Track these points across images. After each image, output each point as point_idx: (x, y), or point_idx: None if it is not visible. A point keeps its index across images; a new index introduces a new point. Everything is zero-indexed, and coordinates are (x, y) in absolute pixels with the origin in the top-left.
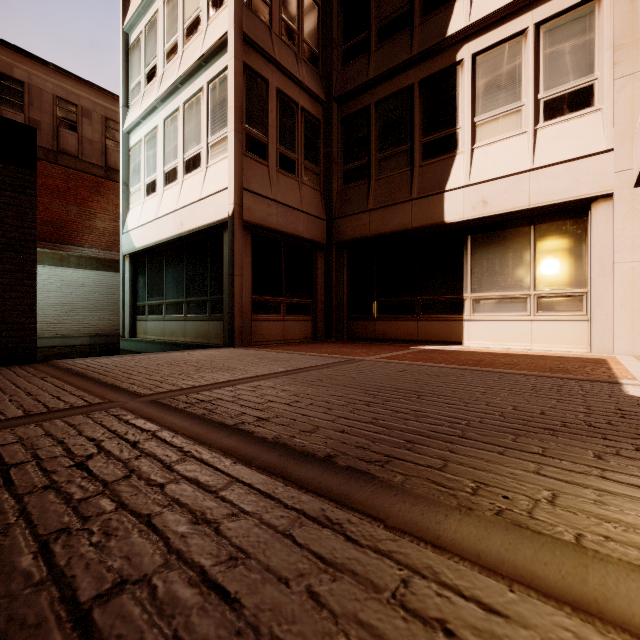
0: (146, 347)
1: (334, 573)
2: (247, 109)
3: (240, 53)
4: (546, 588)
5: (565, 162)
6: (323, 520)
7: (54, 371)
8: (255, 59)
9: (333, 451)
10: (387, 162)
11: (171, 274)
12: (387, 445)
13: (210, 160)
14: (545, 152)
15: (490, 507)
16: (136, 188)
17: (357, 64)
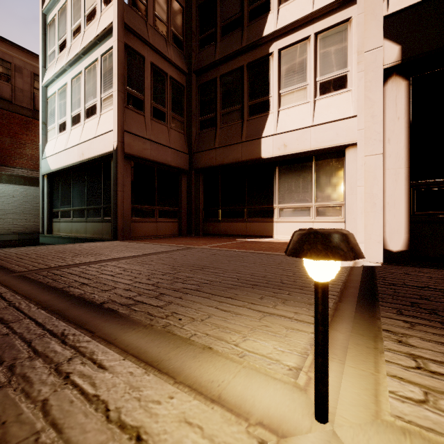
0: (58, 241)
1: (35, 357)
2: (128, 76)
3: (122, 37)
4: (144, 357)
5: (331, 122)
6: (59, 334)
7: None
8: (134, 41)
9: (108, 300)
10: (227, 116)
11: (76, 189)
12: (146, 296)
13: (102, 110)
14: (320, 115)
15: (165, 324)
16: (52, 127)
17: (208, 49)
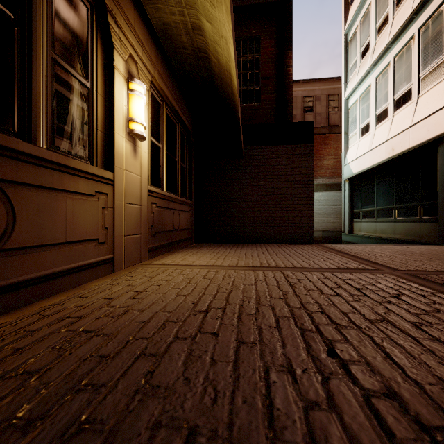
0: (361, 240)
1: None
2: None
3: None
4: None
5: None
6: None
7: (327, 249)
8: None
9: None
10: None
11: (381, 188)
12: None
13: (421, 91)
14: None
15: None
16: (353, 133)
17: None
